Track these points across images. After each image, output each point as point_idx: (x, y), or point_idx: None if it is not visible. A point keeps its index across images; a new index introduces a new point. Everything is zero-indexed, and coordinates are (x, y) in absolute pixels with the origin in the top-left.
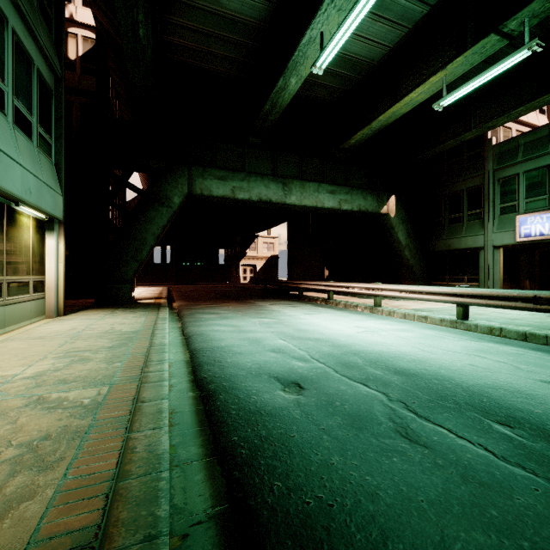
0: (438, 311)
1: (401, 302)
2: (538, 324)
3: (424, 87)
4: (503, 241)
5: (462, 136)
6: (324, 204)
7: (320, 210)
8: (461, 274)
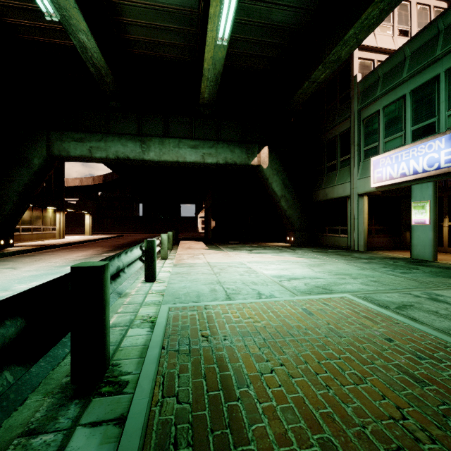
0: (192, 267)
1: (216, 255)
2: (202, 293)
3: (214, 22)
4: (365, 188)
5: (314, 76)
6: (185, 159)
7: (190, 165)
8: (336, 225)
